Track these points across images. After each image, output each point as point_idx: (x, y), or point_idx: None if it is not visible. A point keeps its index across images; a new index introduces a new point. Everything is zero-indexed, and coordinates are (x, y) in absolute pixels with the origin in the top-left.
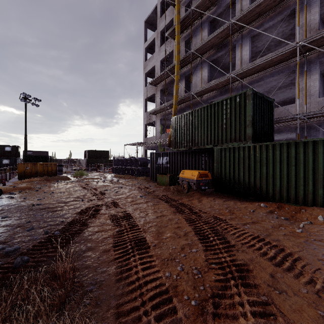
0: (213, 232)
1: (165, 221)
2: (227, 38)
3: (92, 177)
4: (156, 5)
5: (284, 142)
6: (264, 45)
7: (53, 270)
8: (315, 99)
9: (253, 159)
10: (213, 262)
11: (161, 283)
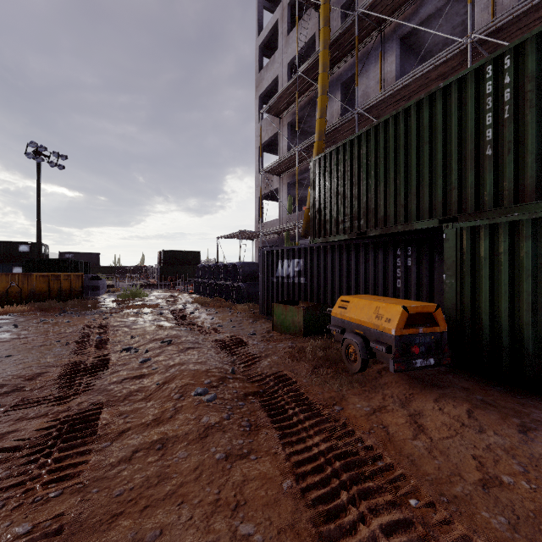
0: None
1: None
2: None
3: (146, 304)
4: None
5: None
6: None
7: None
8: None
9: None
10: None
11: None
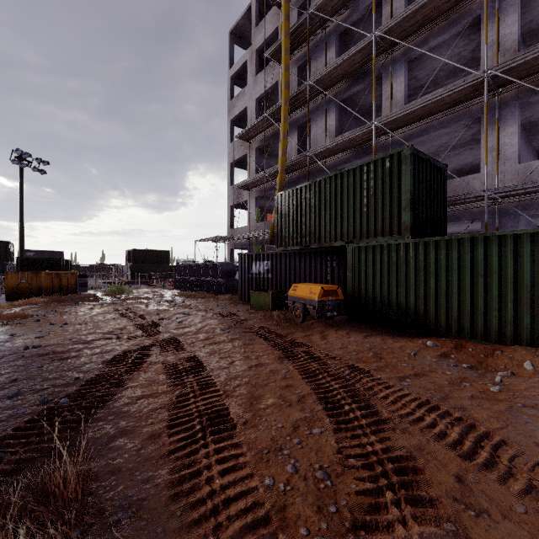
0: (349, 395)
1: (265, 376)
2: (368, 63)
3: (139, 297)
4: (250, 5)
5: (465, 236)
6: (429, 76)
7: (49, 479)
8: (512, 166)
9: (414, 265)
10: (352, 454)
11: (256, 501)
